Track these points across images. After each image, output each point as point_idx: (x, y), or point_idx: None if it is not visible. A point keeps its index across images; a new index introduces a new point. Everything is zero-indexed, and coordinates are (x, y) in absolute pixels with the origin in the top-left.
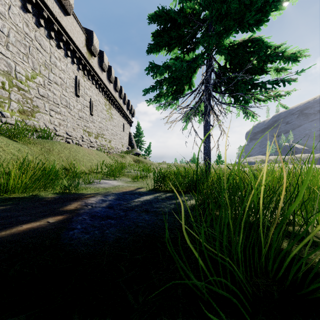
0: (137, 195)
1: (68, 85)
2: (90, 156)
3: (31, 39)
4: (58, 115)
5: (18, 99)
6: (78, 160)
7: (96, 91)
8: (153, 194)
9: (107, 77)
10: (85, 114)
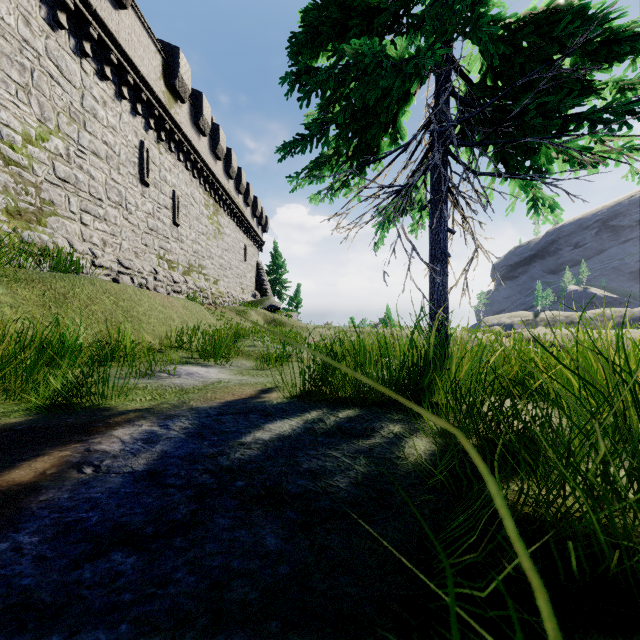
0: (256, 416)
1: (123, 159)
2: (166, 312)
3: (36, 54)
4: (100, 223)
5: (4, 185)
6: (137, 320)
7: (186, 176)
8: (302, 414)
9: (210, 147)
10: (163, 224)
